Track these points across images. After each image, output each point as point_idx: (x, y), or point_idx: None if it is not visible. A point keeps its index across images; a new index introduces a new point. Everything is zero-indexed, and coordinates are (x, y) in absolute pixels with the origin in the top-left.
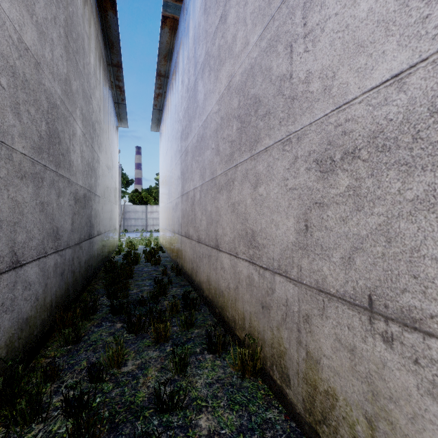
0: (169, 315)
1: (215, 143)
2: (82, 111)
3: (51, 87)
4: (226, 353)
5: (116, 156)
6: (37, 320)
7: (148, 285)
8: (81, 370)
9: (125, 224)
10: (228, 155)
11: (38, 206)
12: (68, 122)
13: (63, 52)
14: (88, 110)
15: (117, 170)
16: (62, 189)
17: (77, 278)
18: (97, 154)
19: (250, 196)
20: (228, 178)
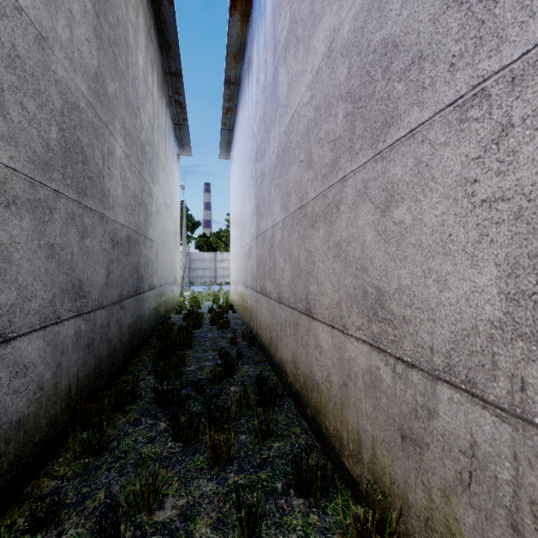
0: (235, 414)
1: (306, 151)
2: (124, 125)
3: (69, 80)
4: (328, 498)
5: (177, 191)
6: (42, 419)
7: (211, 358)
8: (93, 510)
9: (191, 275)
10: (327, 165)
11: (43, 249)
12: (100, 135)
13: (91, 36)
14: (134, 125)
15: (178, 208)
16: (90, 226)
17: (116, 348)
18: (149, 185)
19: (372, 228)
20: (327, 203)
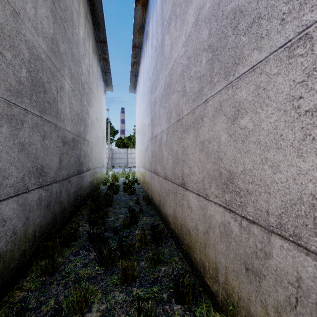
0: (137, 249)
1: (182, 85)
2: (71, 71)
3: (34, 41)
4: (196, 304)
5: (104, 112)
6: (16, 253)
7: (124, 212)
8: (46, 312)
9: (112, 162)
10: (195, 93)
11: (17, 146)
12: (55, 76)
13: (49, 14)
14: (77, 71)
15: (105, 122)
16: (48, 132)
17: (65, 207)
18: (86, 108)
19: (225, 132)
20: (195, 116)
